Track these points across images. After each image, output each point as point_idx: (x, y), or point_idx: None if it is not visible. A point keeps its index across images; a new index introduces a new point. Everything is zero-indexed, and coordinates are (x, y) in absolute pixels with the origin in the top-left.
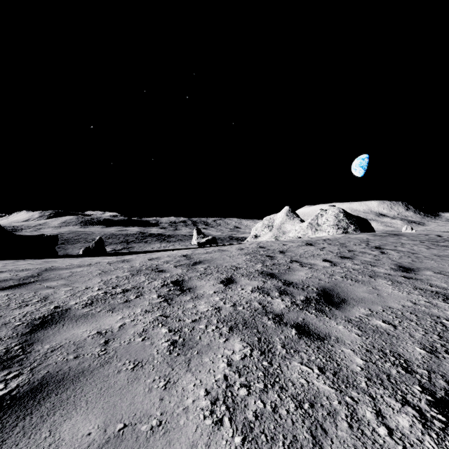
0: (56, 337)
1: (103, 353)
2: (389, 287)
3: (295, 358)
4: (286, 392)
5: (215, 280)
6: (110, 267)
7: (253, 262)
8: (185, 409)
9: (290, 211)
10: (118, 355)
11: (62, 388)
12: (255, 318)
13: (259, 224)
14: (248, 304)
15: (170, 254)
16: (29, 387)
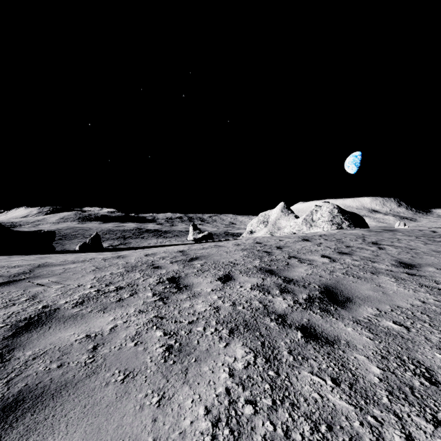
0: (40, 341)
1: (90, 361)
2: (393, 284)
3: (304, 366)
4: (298, 410)
5: (213, 277)
6: (105, 263)
7: (251, 258)
8: (182, 433)
9: (285, 207)
10: (107, 363)
11: (40, 405)
12: (256, 319)
13: (255, 220)
14: (248, 303)
15: (166, 250)
16: (1, 405)
